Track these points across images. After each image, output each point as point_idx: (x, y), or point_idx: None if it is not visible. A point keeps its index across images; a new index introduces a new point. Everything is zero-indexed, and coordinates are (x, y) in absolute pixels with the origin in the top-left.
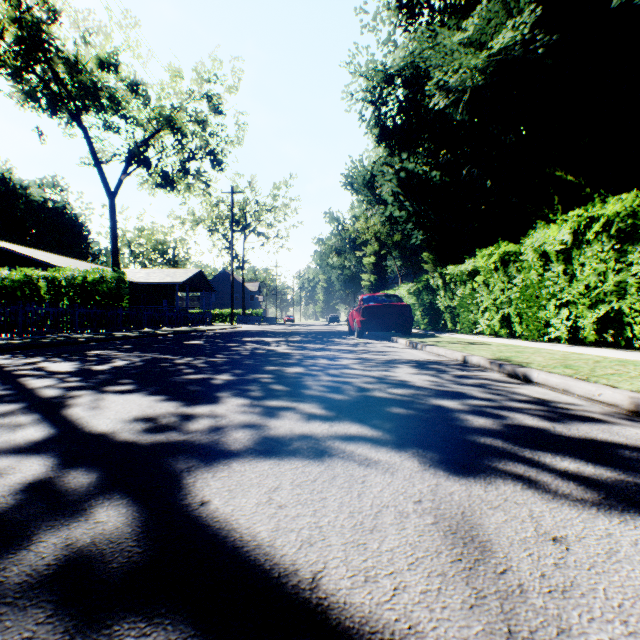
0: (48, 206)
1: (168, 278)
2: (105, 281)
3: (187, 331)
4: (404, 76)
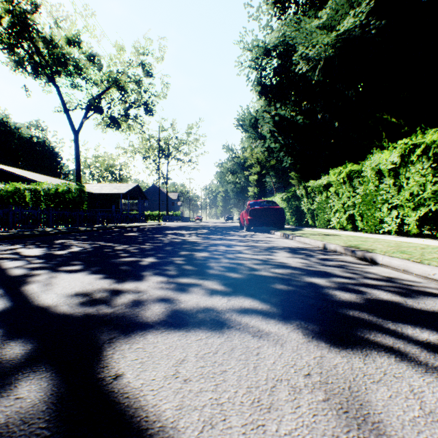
0: (33, 141)
1: (115, 190)
2: (71, 191)
3: (127, 226)
4: (278, 50)
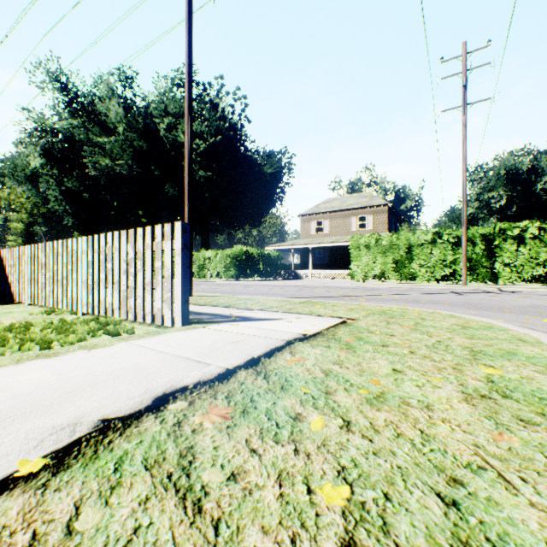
0: None
1: None
2: None
3: None
4: (68, 139)
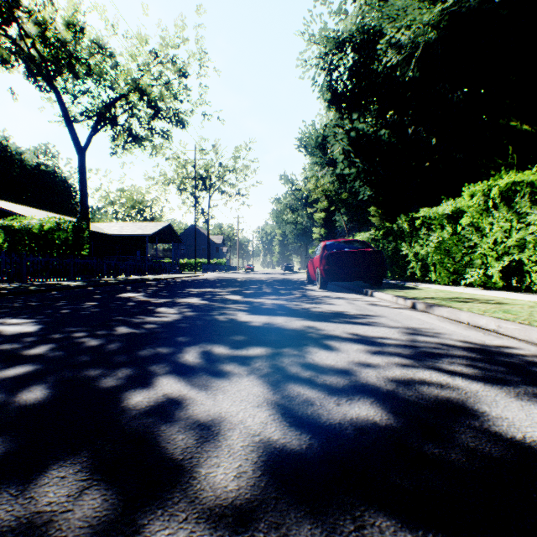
0: (41, 170)
1: (139, 231)
2: (61, 229)
3: (143, 280)
4: (355, 40)
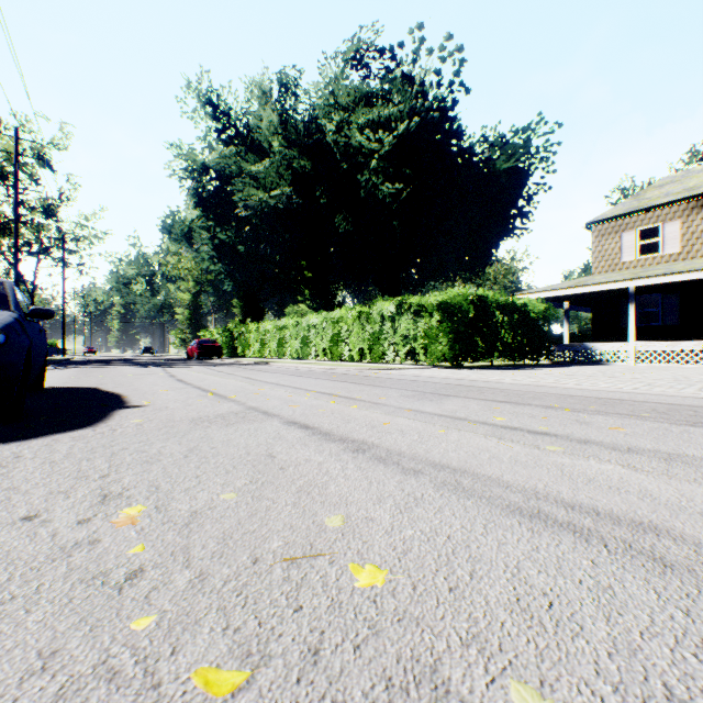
0: None
1: None
2: None
3: (67, 359)
4: (219, 175)
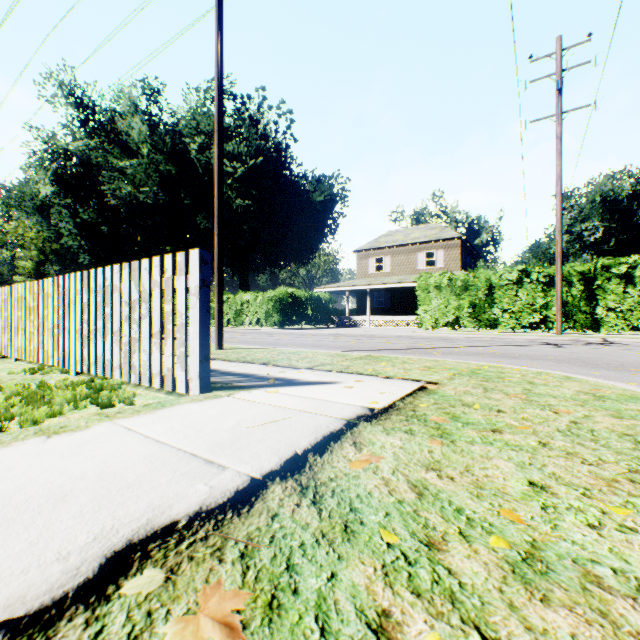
0: None
1: None
2: None
3: None
4: (84, 162)
